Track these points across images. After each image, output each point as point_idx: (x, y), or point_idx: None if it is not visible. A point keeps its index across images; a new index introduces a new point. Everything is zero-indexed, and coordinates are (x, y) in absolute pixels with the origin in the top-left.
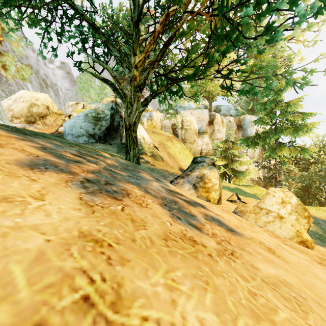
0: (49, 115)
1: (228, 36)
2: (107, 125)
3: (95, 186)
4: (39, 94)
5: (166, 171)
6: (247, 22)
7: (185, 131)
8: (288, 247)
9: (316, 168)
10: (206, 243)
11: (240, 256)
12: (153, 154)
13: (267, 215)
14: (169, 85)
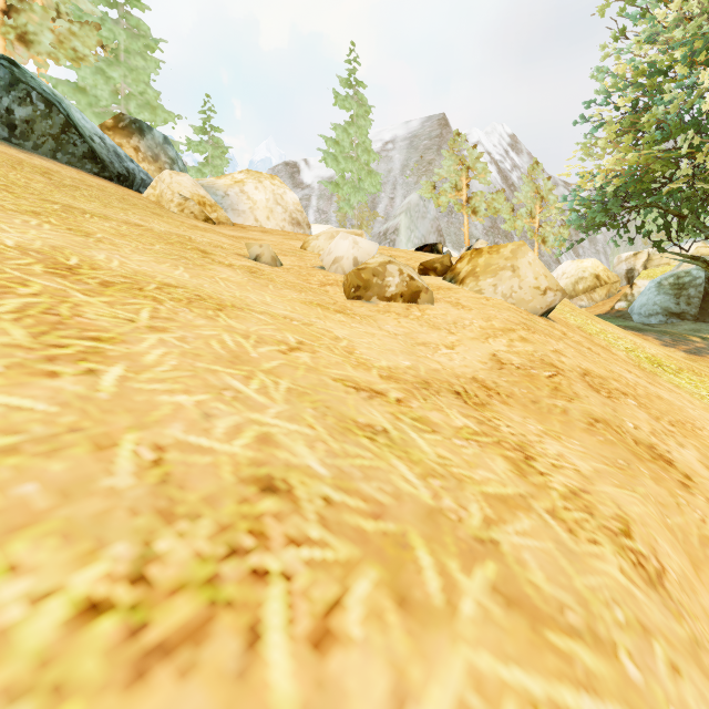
0: (597, 287)
1: None
2: (698, 294)
3: (689, 353)
4: (585, 263)
5: None
6: None
7: None
8: None
9: None
10: None
11: None
12: None
13: None
14: None
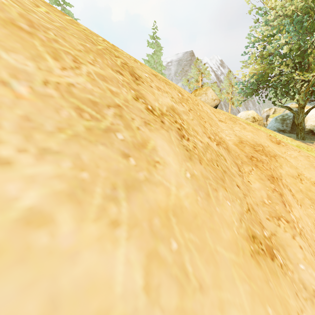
0: (254, 122)
1: None
2: (290, 122)
3: None
4: (249, 112)
5: None
6: None
7: None
8: None
9: None
10: None
11: None
12: None
13: None
14: None
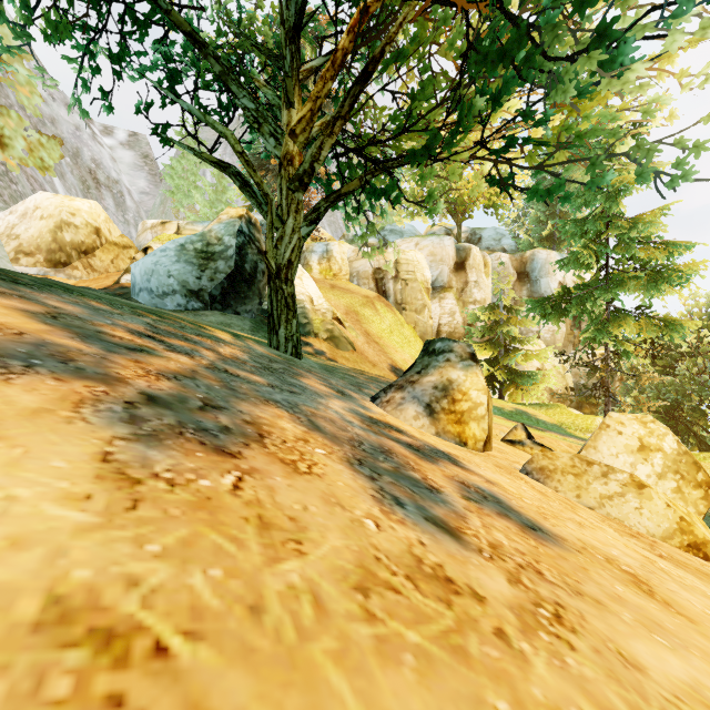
0: (101, 248)
1: (509, 54)
2: (228, 269)
3: (168, 414)
4: (79, 202)
5: (362, 373)
6: (552, 23)
7: (404, 284)
8: (669, 564)
9: (693, 367)
10: (482, 586)
11: (580, 624)
12: (333, 334)
13: (605, 478)
14: (369, 176)
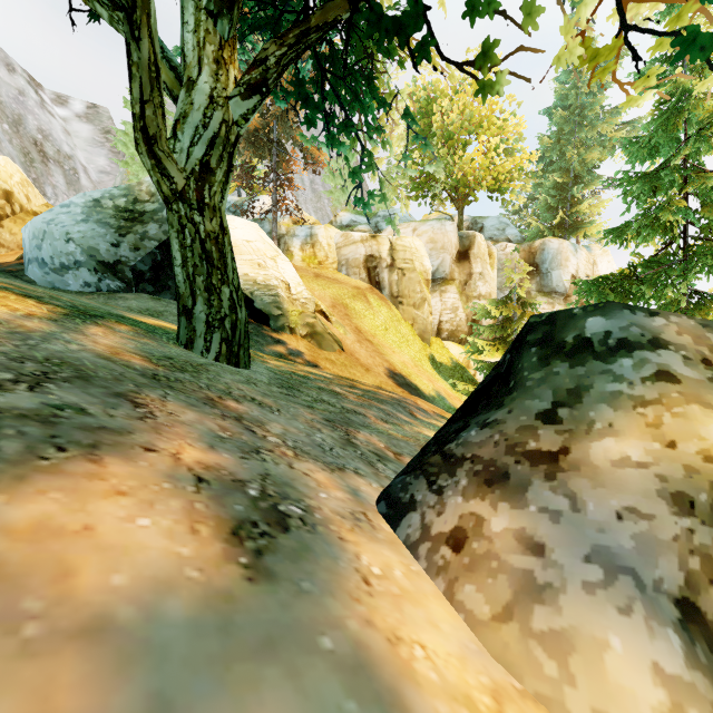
0: (12, 217)
1: None
2: (163, 235)
3: None
4: None
5: (353, 384)
6: None
7: (400, 274)
8: None
9: None
10: None
11: None
12: (314, 330)
13: None
14: None
